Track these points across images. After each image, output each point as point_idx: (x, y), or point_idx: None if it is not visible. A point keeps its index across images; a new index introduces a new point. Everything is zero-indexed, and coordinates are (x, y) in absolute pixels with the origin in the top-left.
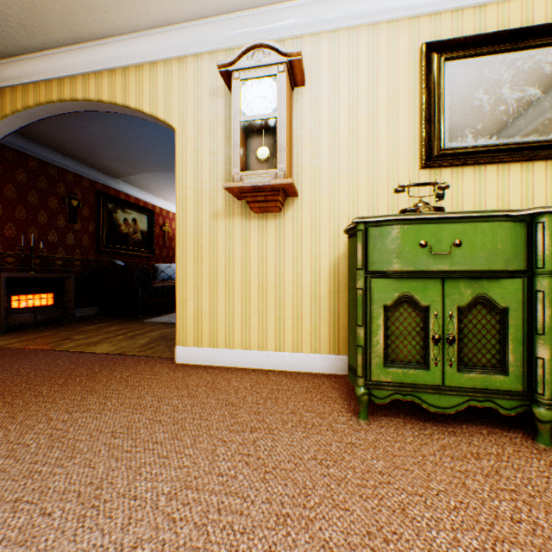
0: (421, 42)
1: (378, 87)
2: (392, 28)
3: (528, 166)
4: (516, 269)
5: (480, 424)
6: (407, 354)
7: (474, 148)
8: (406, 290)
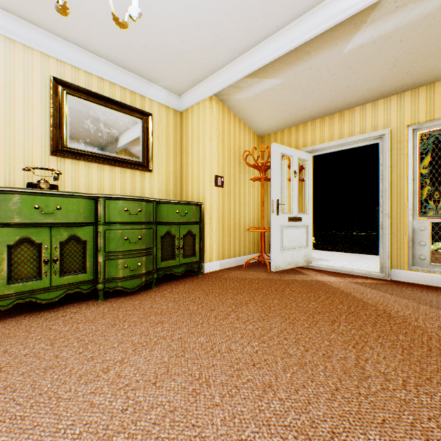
0: (52, 73)
1: (16, 87)
2: (28, 52)
3: (113, 168)
4: (91, 222)
5: (77, 302)
6: (28, 273)
7: (86, 152)
8: (27, 234)
